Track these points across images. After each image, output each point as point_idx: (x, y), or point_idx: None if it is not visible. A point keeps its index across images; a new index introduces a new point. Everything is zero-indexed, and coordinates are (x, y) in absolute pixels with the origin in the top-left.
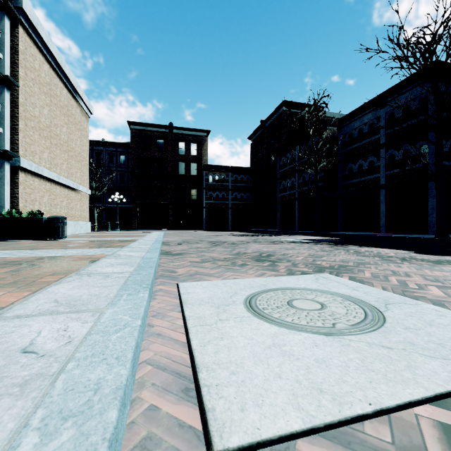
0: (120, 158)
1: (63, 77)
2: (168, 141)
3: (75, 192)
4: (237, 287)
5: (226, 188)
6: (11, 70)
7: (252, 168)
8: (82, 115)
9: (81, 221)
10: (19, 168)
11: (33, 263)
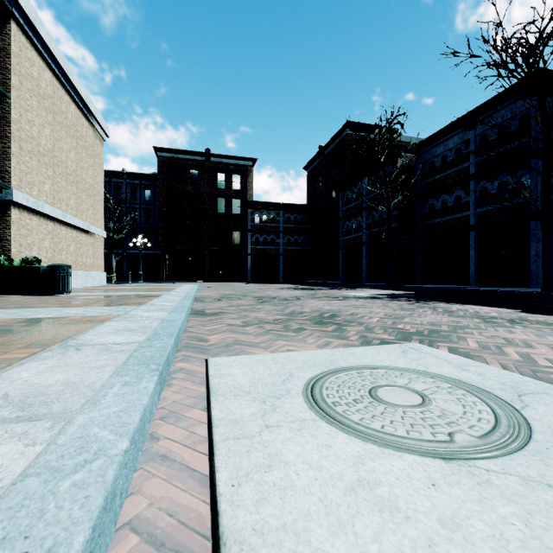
0: (145, 192)
1: (70, 89)
2: (204, 172)
3: (86, 234)
4: (292, 364)
5: (276, 230)
6: (1, 78)
7: (309, 206)
8: (95, 138)
9: (94, 271)
10: (11, 202)
11: (10, 329)
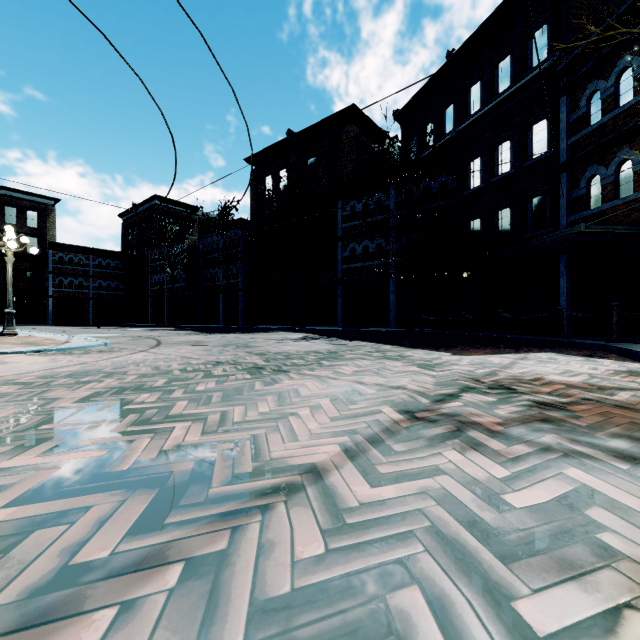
0: None
1: None
2: None
3: None
4: None
5: (86, 274)
6: None
7: (124, 253)
8: None
9: None
10: None
11: None
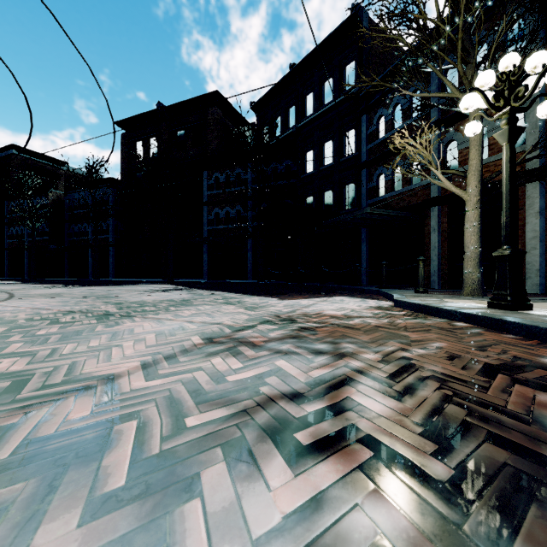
0: None
1: None
2: None
3: None
4: None
5: None
6: None
7: None
8: None
9: None
10: None
11: None
